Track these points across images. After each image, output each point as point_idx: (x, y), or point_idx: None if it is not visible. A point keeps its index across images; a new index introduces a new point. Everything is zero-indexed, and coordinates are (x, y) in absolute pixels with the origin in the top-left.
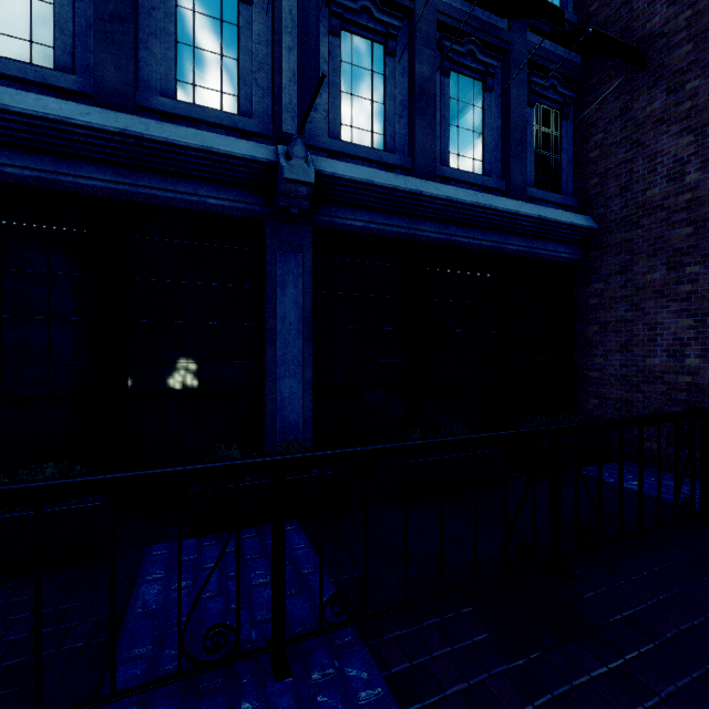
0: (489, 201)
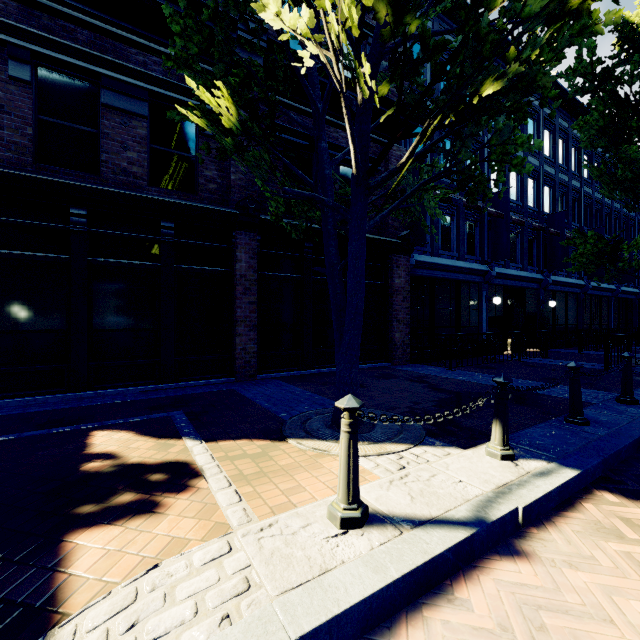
0: None
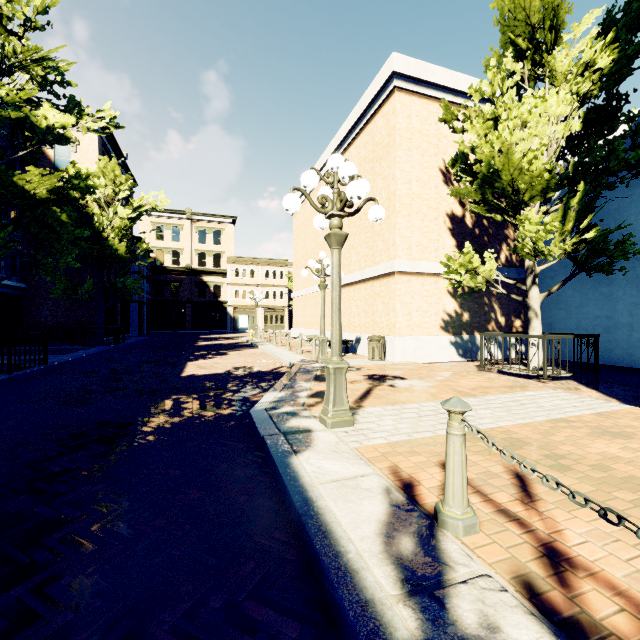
0: (7, 283)
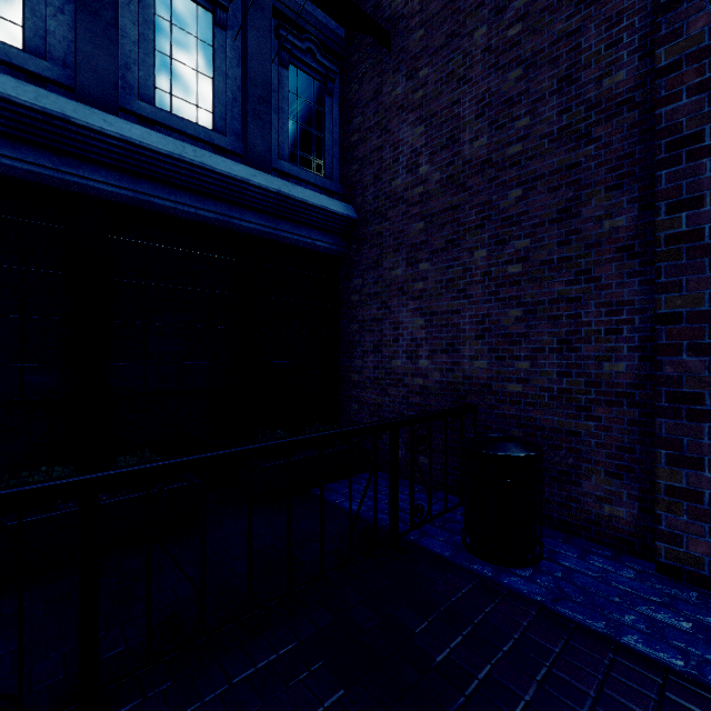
0: (203, 158)
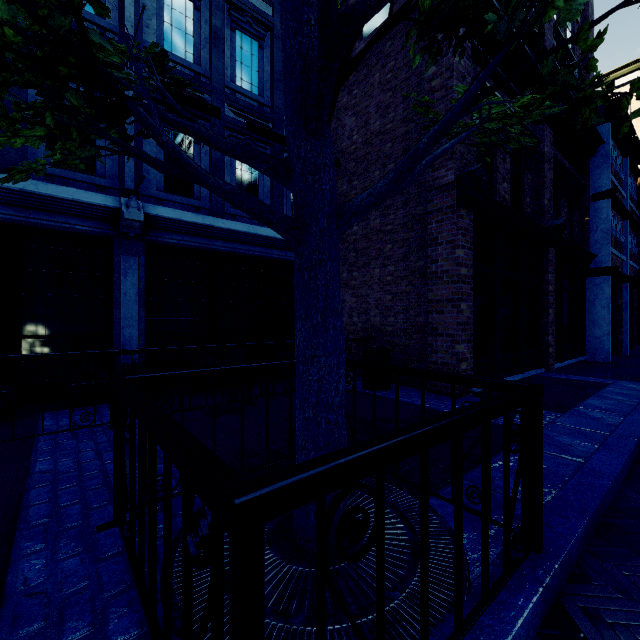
0: (256, 230)
